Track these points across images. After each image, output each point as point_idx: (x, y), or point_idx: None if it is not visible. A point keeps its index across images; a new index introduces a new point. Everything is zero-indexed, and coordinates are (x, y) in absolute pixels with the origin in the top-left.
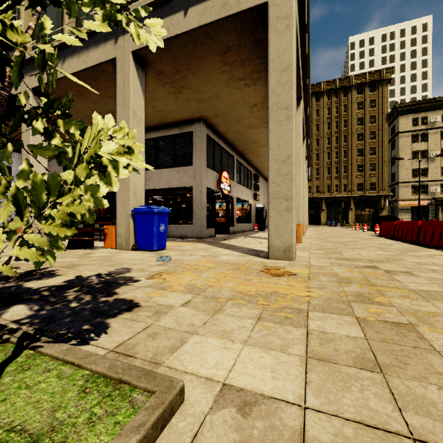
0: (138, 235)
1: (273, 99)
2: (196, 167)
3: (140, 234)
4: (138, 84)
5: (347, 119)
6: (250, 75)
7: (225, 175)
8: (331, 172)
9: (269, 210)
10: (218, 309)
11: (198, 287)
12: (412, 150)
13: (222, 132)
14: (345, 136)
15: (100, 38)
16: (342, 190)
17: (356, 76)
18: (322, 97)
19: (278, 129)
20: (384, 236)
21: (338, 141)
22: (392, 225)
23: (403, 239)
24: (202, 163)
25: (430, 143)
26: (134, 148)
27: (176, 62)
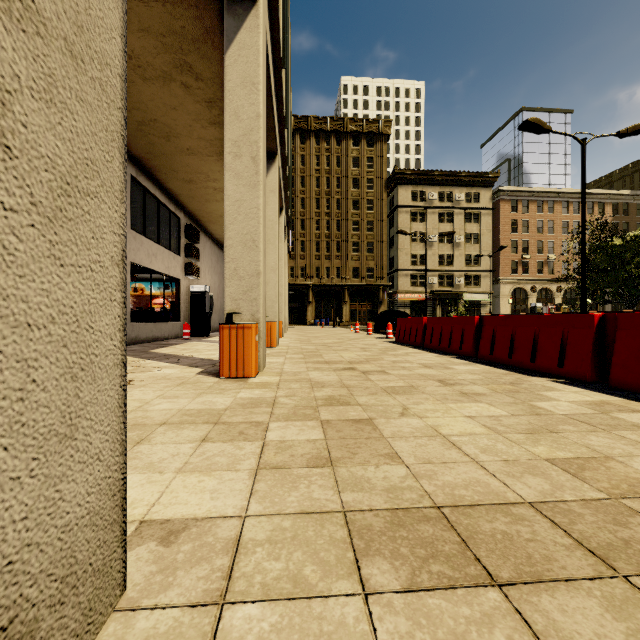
0: None
1: None
2: None
3: None
4: None
5: (340, 177)
6: None
7: None
8: (320, 249)
9: None
10: None
11: None
12: (412, 231)
13: None
14: (339, 201)
15: None
16: (335, 275)
17: (351, 120)
18: (309, 139)
19: None
20: (405, 343)
21: (329, 206)
22: (420, 325)
23: (443, 350)
24: None
25: (429, 225)
26: None
27: None
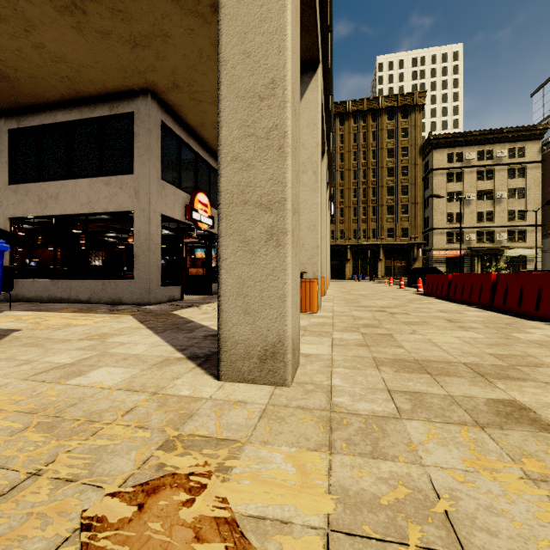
0: None
1: None
2: (139, 177)
3: None
4: None
5: (376, 149)
6: None
7: (202, 199)
8: (357, 214)
9: (222, 238)
10: None
11: None
12: (447, 191)
13: (194, 126)
14: (374, 170)
15: None
16: (371, 236)
17: (386, 97)
18: (347, 120)
19: (246, 3)
20: (433, 295)
21: (365, 176)
22: (446, 280)
23: (464, 301)
24: (150, 169)
25: (466, 184)
26: None
27: None
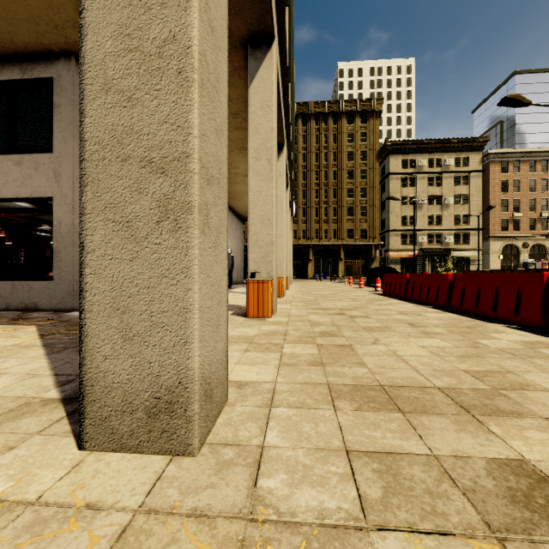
0: None
1: None
2: (60, 157)
3: None
4: None
5: (337, 151)
6: None
7: None
8: (319, 214)
9: (85, 215)
10: None
11: None
12: (402, 195)
13: None
14: (335, 172)
15: None
16: (332, 236)
17: (346, 102)
18: (309, 121)
19: None
20: (391, 295)
21: (327, 177)
22: (403, 280)
23: (422, 301)
24: (75, 148)
25: (418, 189)
26: None
27: None
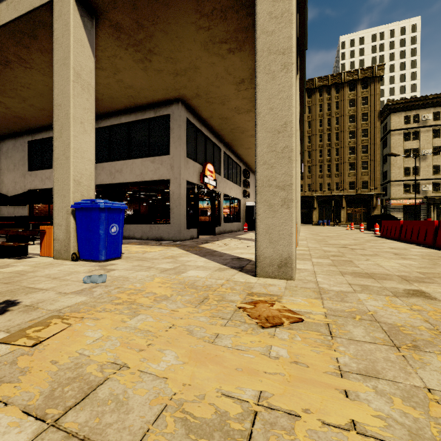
0: (79, 240)
1: (263, 40)
2: (173, 157)
3: (82, 239)
4: (83, 36)
5: (339, 116)
6: (234, 35)
7: (209, 168)
8: (323, 170)
9: (257, 204)
10: None
11: (84, 377)
12: (404, 148)
13: (206, 118)
14: (337, 134)
15: None
16: (335, 188)
17: (348, 73)
18: (314, 94)
19: (270, 83)
20: (387, 237)
21: (330, 139)
22: (398, 225)
23: (413, 241)
24: (180, 151)
25: (422, 141)
26: None
27: (136, 10)
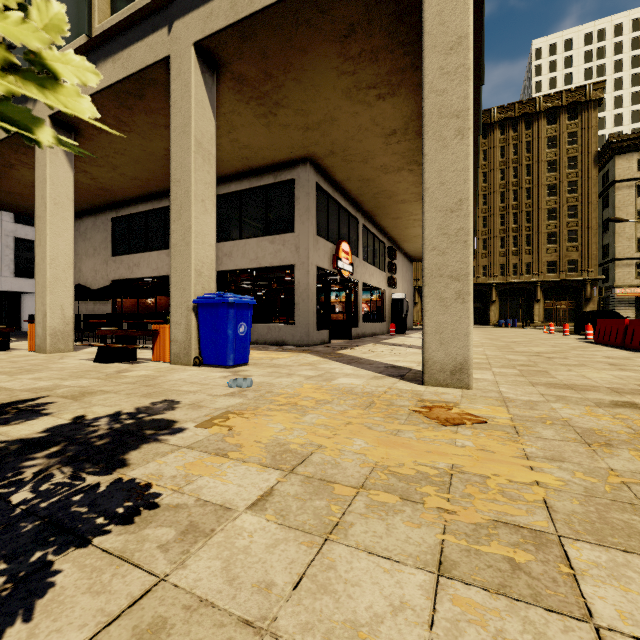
0: (203, 341)
1: (432, 100)
2: (299, 235)
3: (206, 340)
4: (204, 96)
5: (531, 163)
6: (386, 78)
7: (345, 248)
8: (506, 245)
9: (425, 297)
10: (334, 524)
11: (293, 450)
12: (638, 208)
13: (340, 181)
14: (529, 190)
15: (146, 27)
16: (524, 271)
17: (545, 97)
18: (491, 132)
19: (441, 153)
20: (604, 343)
21: (517, 197)
22: (621, 326)
23: None
24: (309, 227)
25: None
26: (59, 68)
27: (265, 60)
